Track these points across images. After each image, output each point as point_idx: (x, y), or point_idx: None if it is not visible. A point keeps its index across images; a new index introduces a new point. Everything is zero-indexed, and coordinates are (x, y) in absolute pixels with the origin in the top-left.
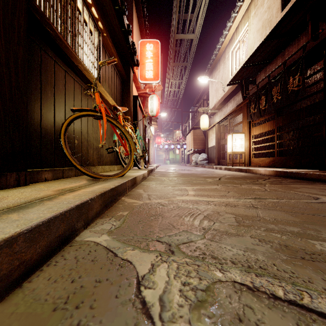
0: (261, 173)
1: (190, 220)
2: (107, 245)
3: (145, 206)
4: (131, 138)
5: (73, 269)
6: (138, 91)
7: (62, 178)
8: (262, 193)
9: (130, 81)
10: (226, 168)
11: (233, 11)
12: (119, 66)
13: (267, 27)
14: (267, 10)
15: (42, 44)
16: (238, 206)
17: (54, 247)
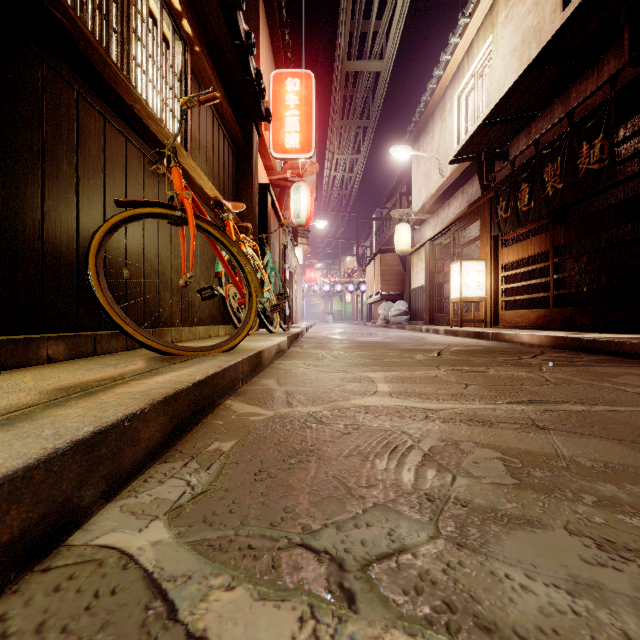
0: (522, 342)
1: (391, 469)
2: (155, 565)
3: (279, 423)
4: (250, 266)
5: None
6: (270, 176)
7: (94, 355)
8: (541, 388)
9: (253, 153)
10: (449, 330)
11: (462, 13)
12: (230, 119)
13: (533, 44)
14: (533, 9)
15: (46, 50)
16: (498, 423)
17: None
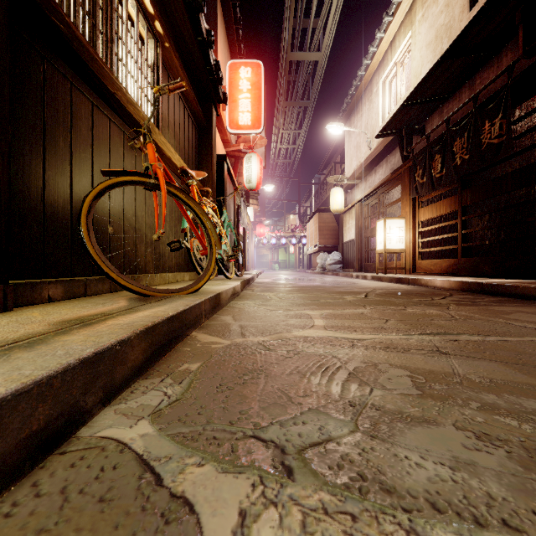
0: (435, 286)
1: (323, 384)
2: (144, 450)
3: (235, 349)
4: (211, 224)
5: (46, 529)
6: (227, 148)
7: (85, 296)
8: (447, 323)
9: (212, 129)
10: (375, 277)
11: (386, 13)
12: (193, 102)
13: (445, 39)
14: (445, 10)
15: (46, 50)
16: (410, 349)
17: (15, 464)
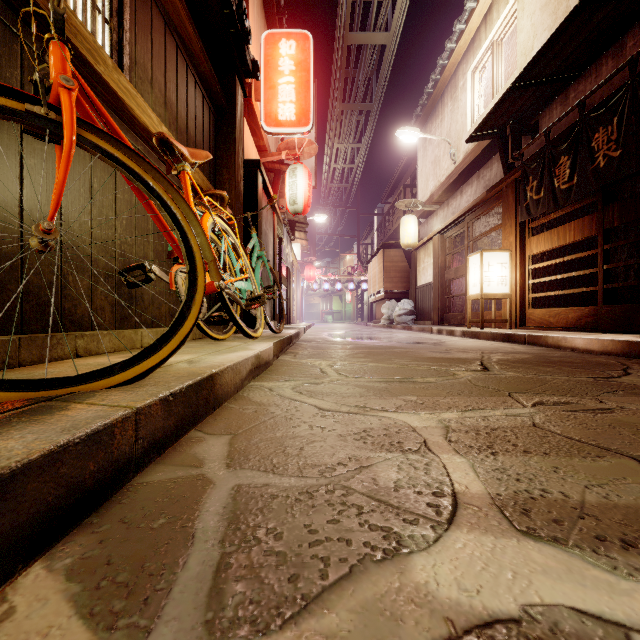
0: (573, 348)
1: None
2: None
3: None
4: (199, 227)
5: None
6: (263, 158)
7: None
8: None
9: (236, 113)
10: (468, 332)
11: None
12: (202, 59)
13: None
14: None
15: None
16: None
17: None
